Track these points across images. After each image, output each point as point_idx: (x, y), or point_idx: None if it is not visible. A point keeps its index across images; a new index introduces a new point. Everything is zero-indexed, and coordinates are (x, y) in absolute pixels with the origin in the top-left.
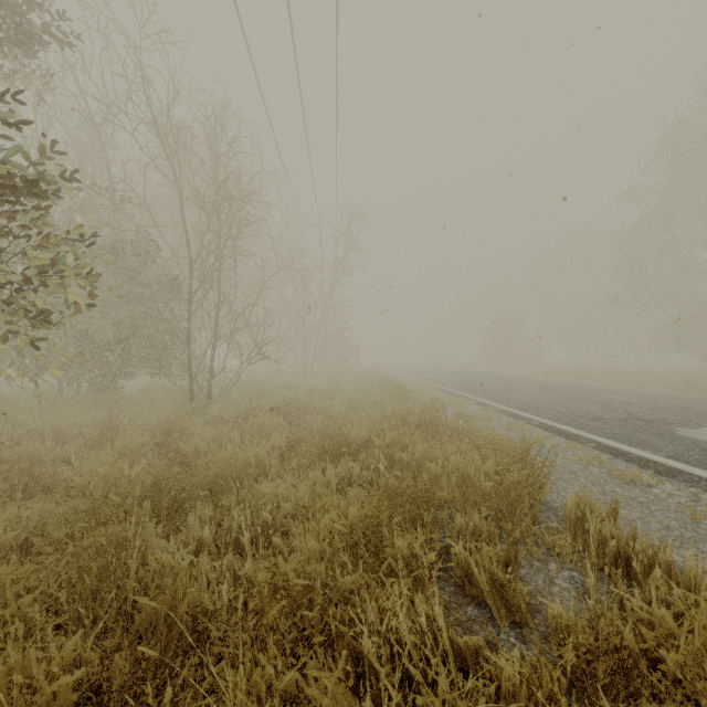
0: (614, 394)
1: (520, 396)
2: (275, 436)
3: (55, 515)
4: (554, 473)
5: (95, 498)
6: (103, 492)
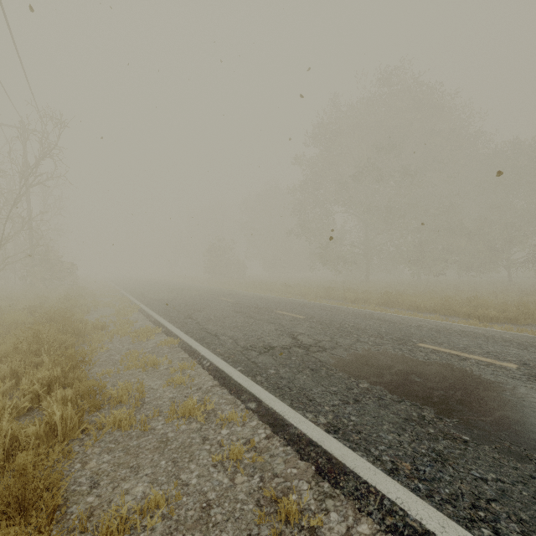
0: (286, 309)
1: (212, 317)
2: None
3: None
4: (169, 535)
5: None
6: None
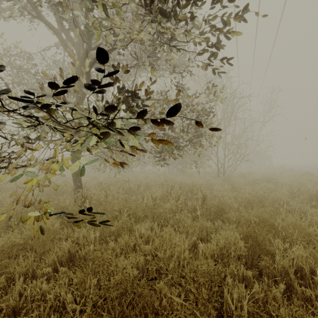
0: None
1: None
2: (282, 190)
3: (239, 203)
4: None
5: (250, 200)
6: (251, 198)
